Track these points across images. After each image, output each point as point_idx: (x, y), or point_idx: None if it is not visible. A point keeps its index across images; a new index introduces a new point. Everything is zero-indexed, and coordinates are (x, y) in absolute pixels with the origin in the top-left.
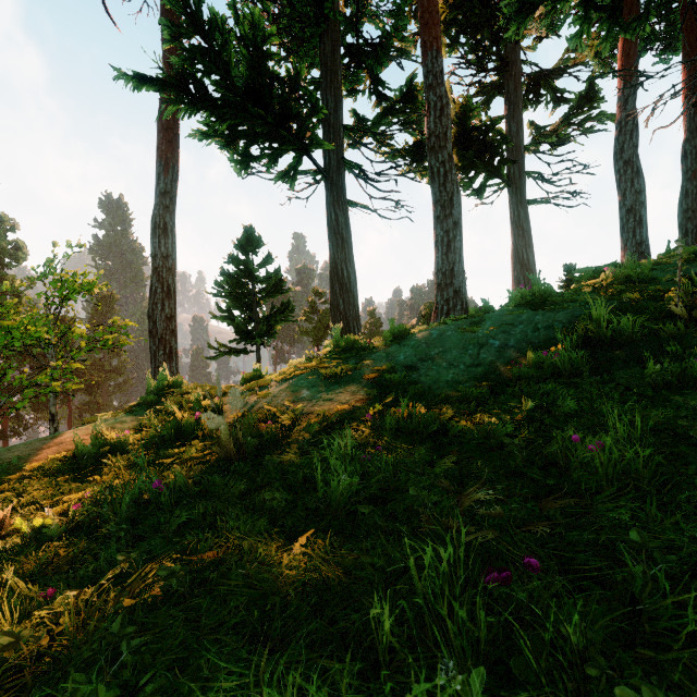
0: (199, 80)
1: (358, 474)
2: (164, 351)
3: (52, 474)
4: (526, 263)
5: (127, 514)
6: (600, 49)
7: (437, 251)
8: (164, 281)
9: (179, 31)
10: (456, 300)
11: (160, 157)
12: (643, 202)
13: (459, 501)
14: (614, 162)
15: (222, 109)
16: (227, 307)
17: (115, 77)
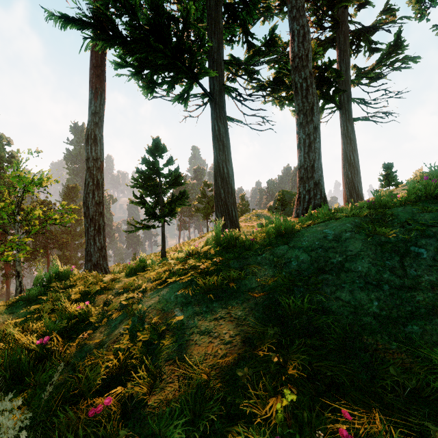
0: (111, 18)
1: None
2: (94, 227)
3: None
4: (353, 162)
5: None
6: None
7: (299, 150)
8: (95, 177)
9: None
10: (316, 190)
11: (91, 87)
12: None
13: None
14: None
15: (131, 44)
16: (140, 195)
17: (46, 18)
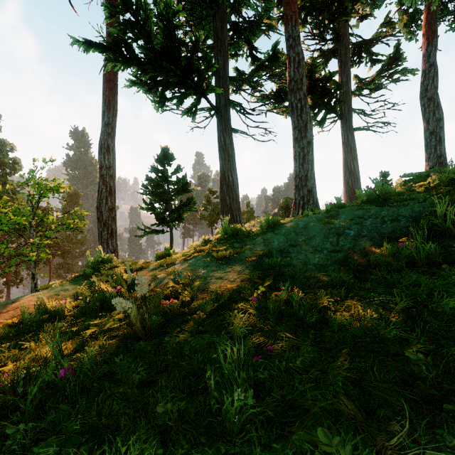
0: (129, 44)
1: (251, 379)
2: (108, 231)
3: (1, 338)
4: (353, 170)
5: (40, 395)
6: (408, 21)
7: (295, 162)
8: (108, 184)
9: (115, 10)
10: (309, 196)
11: (105, 100)
12: (441, 126)
13: (379, 452)
14: (420, 99)
15: (145, 65)
16: (150, 202)
17: (71, 43)
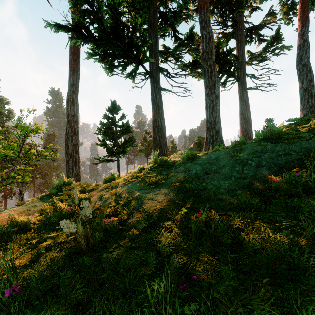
0: (87, 26)
1: (177, 311)
2: (73, 161)
3: None
4: (246, 117)
5: None
6: (287, 10)
7: (207, 111)
8: (73, 127)
9: (77, 2)
10: (217, 136)
11: (71, 67)
12: (312, 85)
13: None
14: (297, 66)
15: (99, 41)
16: (103, 139)
17: (45, 25)
